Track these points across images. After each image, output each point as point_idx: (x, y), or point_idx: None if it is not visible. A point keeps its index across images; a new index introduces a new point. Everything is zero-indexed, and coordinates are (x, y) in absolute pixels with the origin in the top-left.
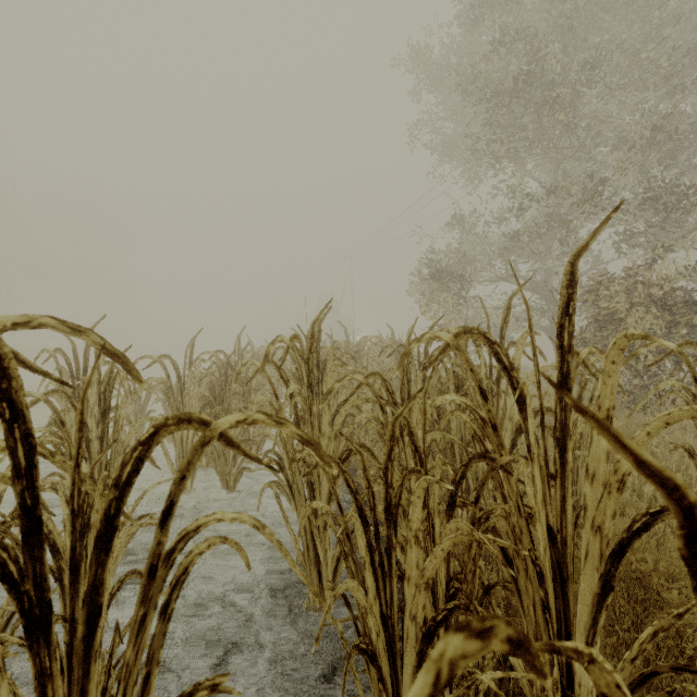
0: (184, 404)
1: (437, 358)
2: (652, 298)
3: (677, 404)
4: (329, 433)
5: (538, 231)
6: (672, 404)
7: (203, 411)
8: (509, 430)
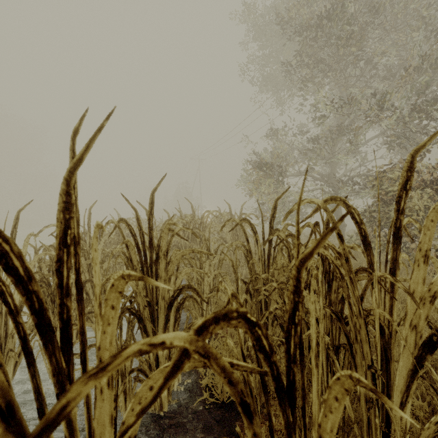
0: None
1: None
2: (424, 183)
3: None
4: None
5: (331, 136)
6: None
7: None
8: (410, 343)
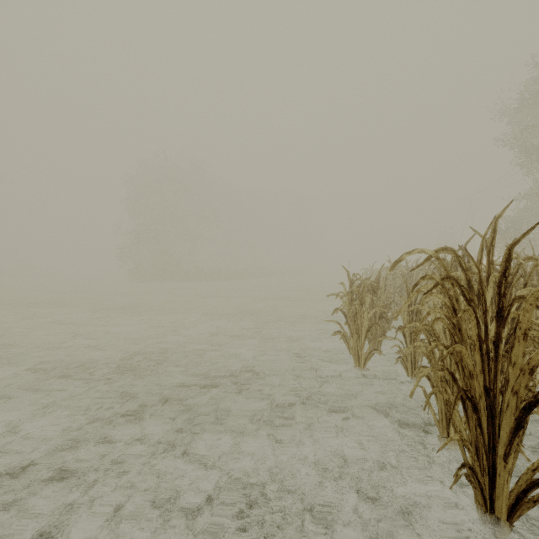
0: None
1: None
2: None
3: None
4: None
5: None
6: None
7: None
8: None
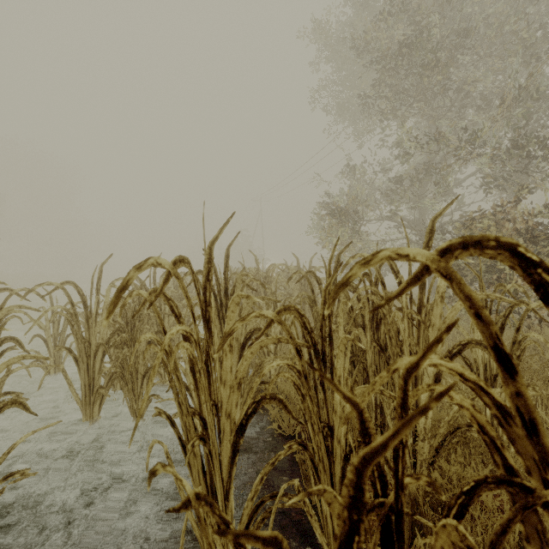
0: (90, 331)
1: (402, 292)
2: (518, 232)
3: (545, 323)
4: (231, 382)
5: (417, 177)
6: (544, 324)
7: (111, 337)
8: None
